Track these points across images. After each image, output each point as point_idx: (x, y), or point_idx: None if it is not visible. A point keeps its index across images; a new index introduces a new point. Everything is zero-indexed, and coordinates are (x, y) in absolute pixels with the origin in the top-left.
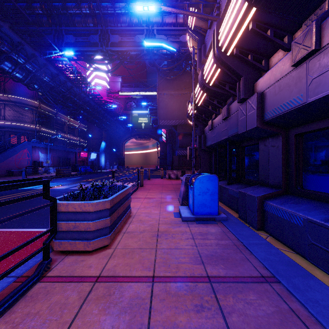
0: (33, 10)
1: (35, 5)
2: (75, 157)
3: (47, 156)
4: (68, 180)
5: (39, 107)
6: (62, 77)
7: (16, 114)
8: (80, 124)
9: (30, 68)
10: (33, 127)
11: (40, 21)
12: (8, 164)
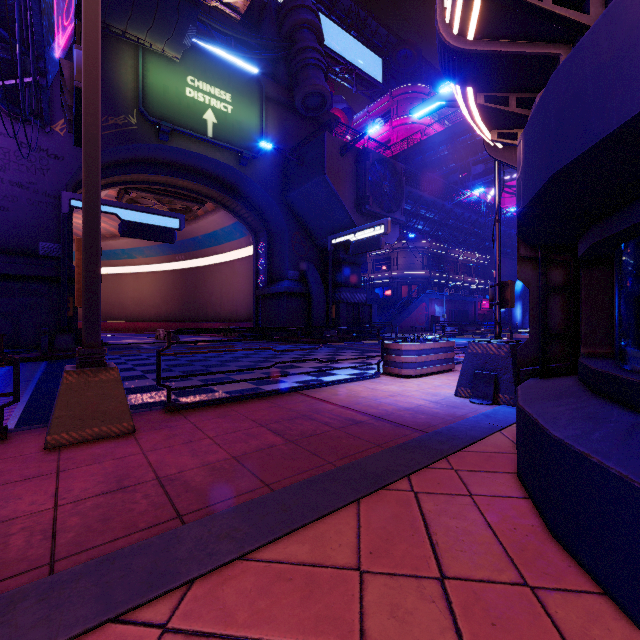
0: (439, 155)
1: (441, 150)
2: (474, 309)
3: (442, 309)
4: (477, 338)
5: (430, 247)
6: (467, 213)
7: (407, 261)
8: (478, 257)
9: (437, 219)
10: (423, 274)
11: (445, 162)
12: (411, 319)
